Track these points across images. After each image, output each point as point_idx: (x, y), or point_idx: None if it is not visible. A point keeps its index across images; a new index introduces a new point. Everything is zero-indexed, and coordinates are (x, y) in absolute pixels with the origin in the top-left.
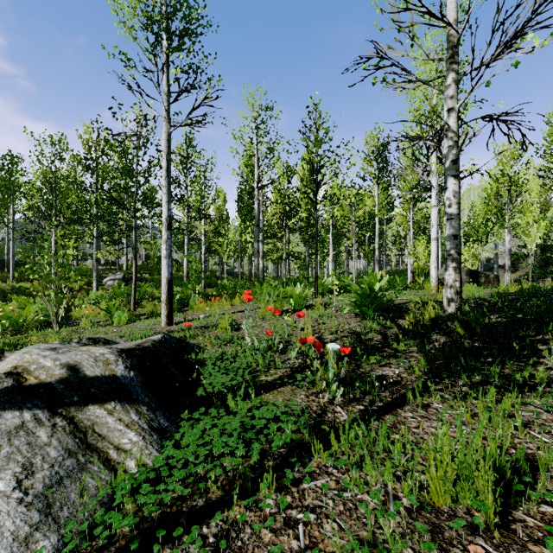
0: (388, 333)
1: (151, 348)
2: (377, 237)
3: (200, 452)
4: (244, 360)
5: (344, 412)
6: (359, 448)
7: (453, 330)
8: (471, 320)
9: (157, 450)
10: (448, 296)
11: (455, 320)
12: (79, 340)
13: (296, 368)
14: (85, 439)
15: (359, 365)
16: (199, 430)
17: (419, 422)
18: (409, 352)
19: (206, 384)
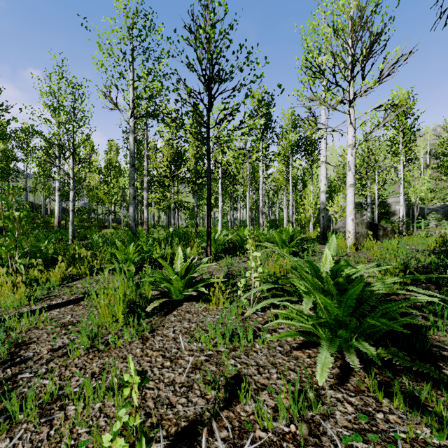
0: None
1: None
2: (261, 189)
3: None
4: None
5: None
6: None
7: None
8: None
9: None
10: None
11: None
12: None
13: None
14: None
15: None
16: None
17: None
18: None
19: None
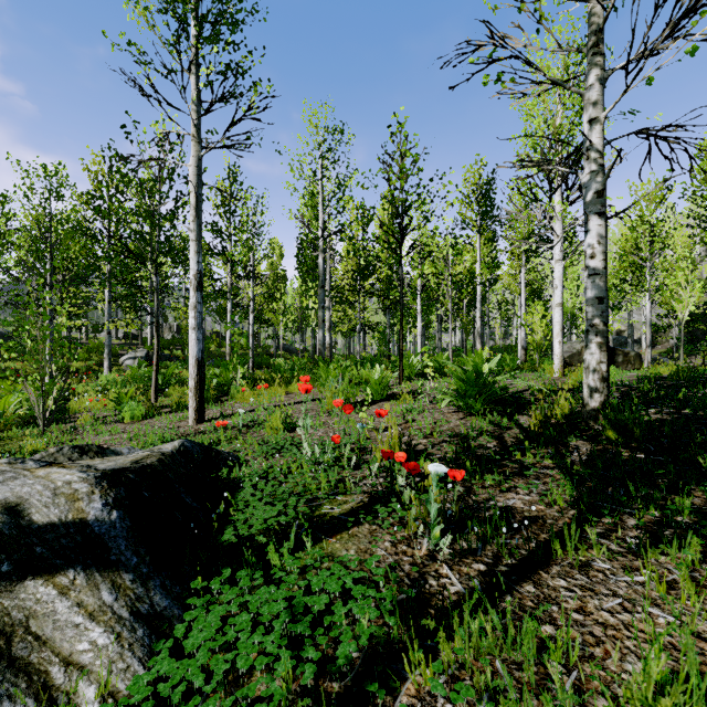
0: (506, 437)
1: (156, 467)
2: (478, 302)
3: (214, 665)
4: (300, 479)
5: (454, 576)
6: (486, 653)
7: (598, 432)
8: (626, 420)
9: (141, 660)
10: (591, 384)
11: (604, 418)
12: (58, 449)
13: (376, 493)
14: (7, 649)
15: (470, 490)
16: (217, 616)
17: (580, 598)
18: (542, 467)
19: (238, 523)
